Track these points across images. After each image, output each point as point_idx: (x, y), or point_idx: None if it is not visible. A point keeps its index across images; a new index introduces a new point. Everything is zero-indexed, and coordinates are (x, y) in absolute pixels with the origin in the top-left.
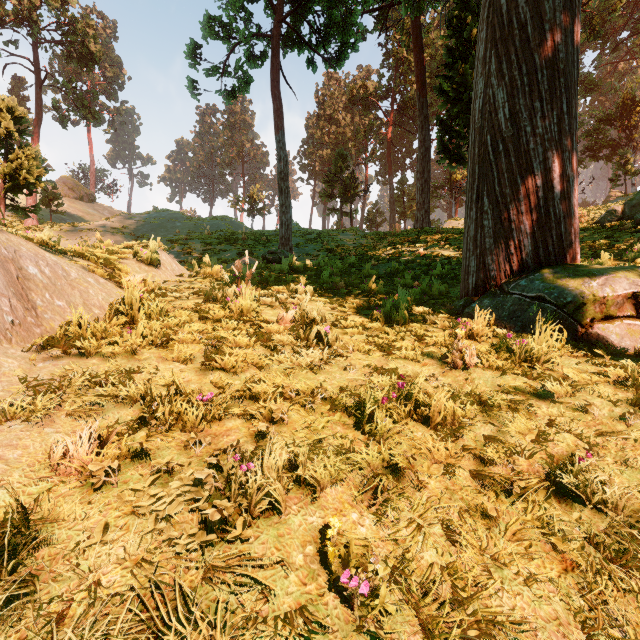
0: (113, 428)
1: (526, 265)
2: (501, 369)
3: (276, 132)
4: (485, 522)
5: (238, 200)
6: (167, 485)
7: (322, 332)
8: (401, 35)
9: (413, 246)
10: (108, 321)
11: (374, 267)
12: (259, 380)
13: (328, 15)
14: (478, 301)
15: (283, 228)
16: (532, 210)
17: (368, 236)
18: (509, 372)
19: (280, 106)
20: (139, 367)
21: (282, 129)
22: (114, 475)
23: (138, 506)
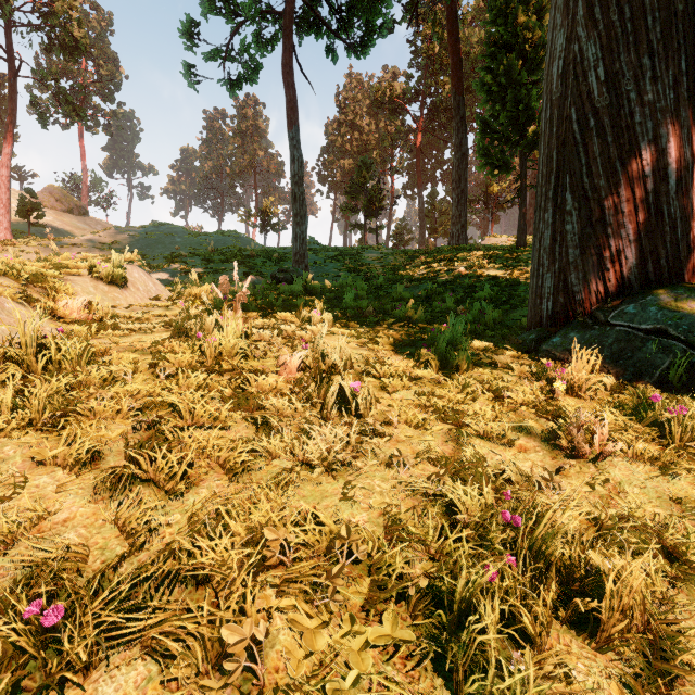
0: None
1: (628, 285)
2: (662, 463)
3: (289, 127)
4: None
5: (249, 214)
6: None
7: (347, 392)
8: (433, 26)
9: (451, 265)
10: None
11: (406, 289)
12: (217, 517)
13: None
14: (561, 334)
15: (297, 242)
16: (638, 208)
17: (396, 254)
18: (681, 471)
19: (294, 96)
20: None
21: (296, 124)
22: None
23: None
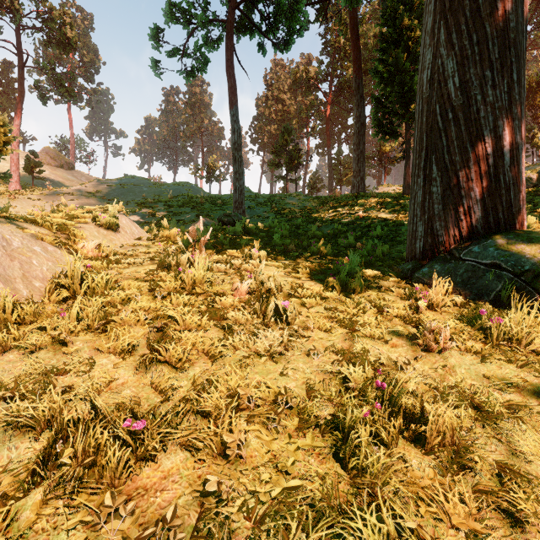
0: (0, 481)
1: (476, 231)
2: (482, 354)
3: (230, 107)
4: None
5: (198, 168)
6: None
7: (280, 308)
8: (339, 25)
9: (352, 209)
10: (47, 296)
11: (318, 228)
12: (210, 382)
13: (277, 4)
14: (428, 266)
15: (237, 193)
16: (482, 177)
17: (311, 200)
18: (493, 359)
19: (234, 84)
20: (65, 364)
21: (236, 104)
22: None
23: None
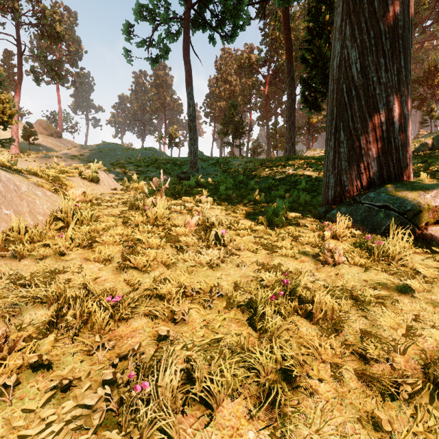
0: (26, 330)
1: (373, 181)
2: (364, 266)
3: (187, 87)
4: (380, 435)
5: (161, 136)
6: (63, 401)
7: (219, 235)
8: (275, 21)
9: (284, 168)
10: (48, 226)
11: (257, 183)
12: (165, 279)
13: (224, 4)
14: (337, 208)
15: (192, 155)
16: (378, 140)
17: (252, 161)
18: (372, 268)
19: (190, 68)
20: (64, 267)
21: (191, 85)
22: (12, 388)
23: (23, 436)
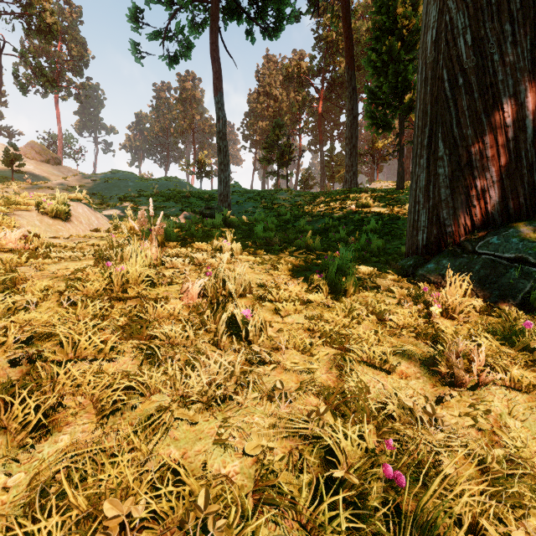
0: None
1: (492, 219)
2: None
3: (215, 93)
4: None
5: (188, 164)
6: None
7: (238, 320)
8: (331, 17)
9: (344, 203)
10: None
11: (308, 223)
12: (59, 482)
13: None
14: (434, 261)
15: (222, 185)
16: (500, 154)
17: (302, 195)
18: None
19: (219, 69)
20: None
21: (221, 91)
22: None
23: None
